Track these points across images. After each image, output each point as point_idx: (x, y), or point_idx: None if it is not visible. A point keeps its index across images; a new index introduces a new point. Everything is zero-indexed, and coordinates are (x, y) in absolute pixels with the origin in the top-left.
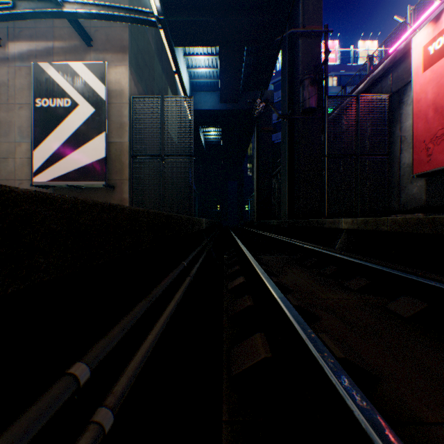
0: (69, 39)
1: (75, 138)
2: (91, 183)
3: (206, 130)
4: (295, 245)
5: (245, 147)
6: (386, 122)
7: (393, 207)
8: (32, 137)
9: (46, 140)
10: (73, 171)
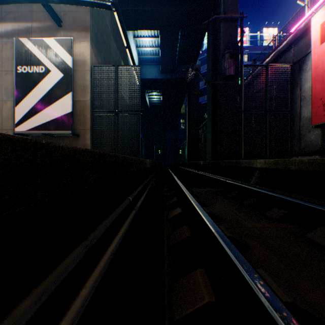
0: (44, 21)
1: (48, 97)
2: (61, 132)
3: (150, 94)
4: (219, 180)
5: (179, 107)
6: (288, 85)
7: (294, 151)
8: (14, 96)
9: (25, 98)
10: (47, 122)
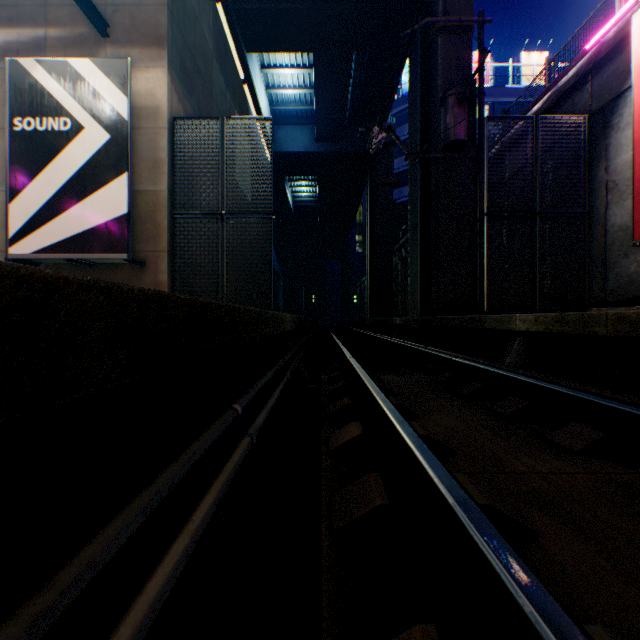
0: (72, 25)
1: (79, 182)
2: (105, 256)
3: (295, 185)
4: (438, 357)
5: (352, 210)
6: (581, 159)
7: (594, 296)
8: (7, 181)
9: (31, 186)
10: (75, 236)
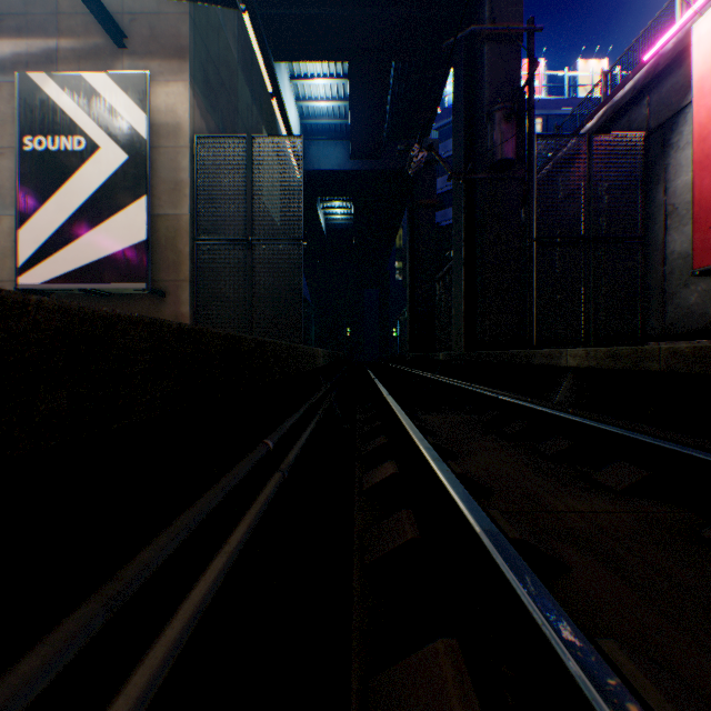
0: (86, 35)
1: (94, 206)
2: (122, 286)
3: (328, 206)
4: (482, 395)
5: (391, 234)
6: (638, 181)
7: (652, 329)
8: (17, 205)
9: (42, 210)
10: (90, 264)
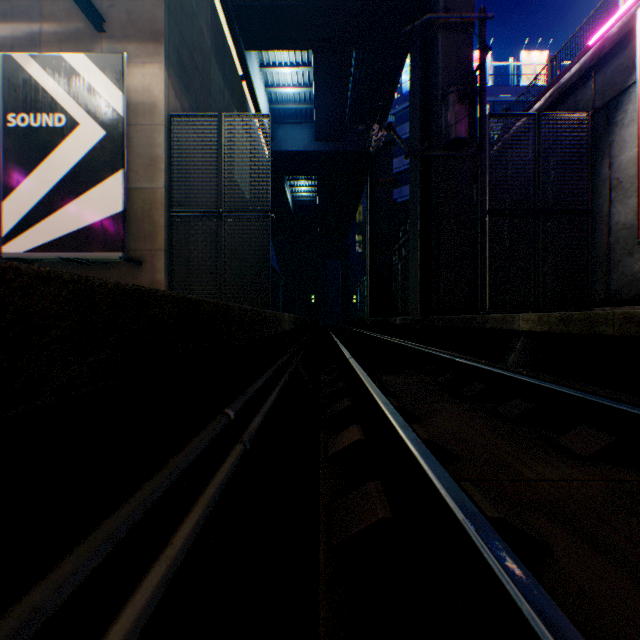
0: (67, 20)
1: (74, 179)
2: (100, 255)
3: (294, 184)
4: (439, 357)
5: (352, 210)
6: (584, 157)
7: (597, 296)
8: (1, 178)
9: (25, 183)
10: (70, 234)
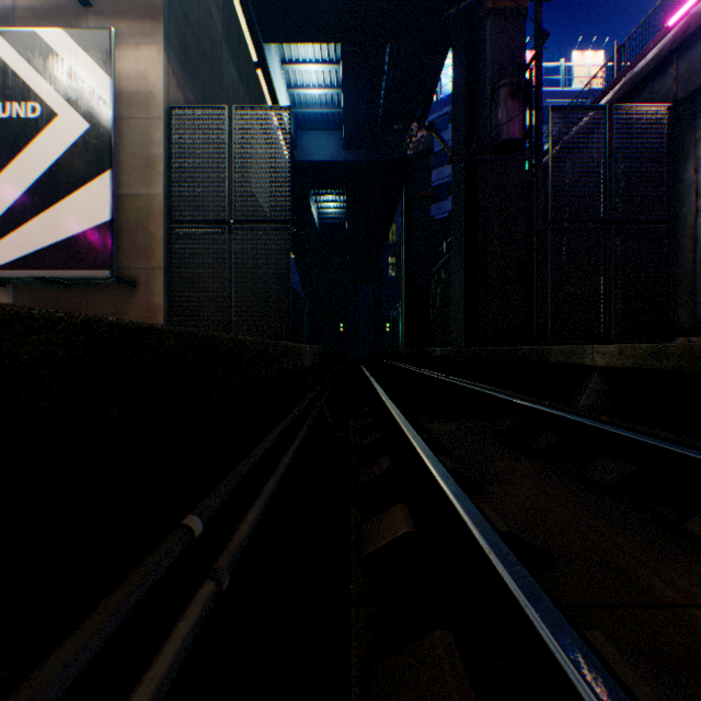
0: None
1: (51, 182)
2: (83, 273)
3: (321, 199)
4: (493, 397)
5: (385, 228)
6: (664, 158)
7: (680, 323)
8: None
9: None
10: (46, 248)
